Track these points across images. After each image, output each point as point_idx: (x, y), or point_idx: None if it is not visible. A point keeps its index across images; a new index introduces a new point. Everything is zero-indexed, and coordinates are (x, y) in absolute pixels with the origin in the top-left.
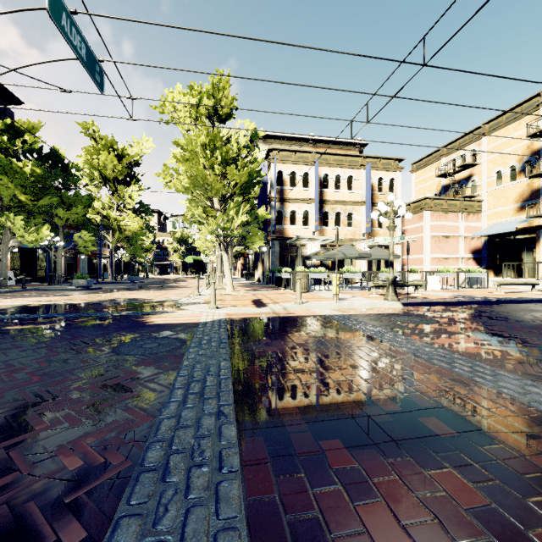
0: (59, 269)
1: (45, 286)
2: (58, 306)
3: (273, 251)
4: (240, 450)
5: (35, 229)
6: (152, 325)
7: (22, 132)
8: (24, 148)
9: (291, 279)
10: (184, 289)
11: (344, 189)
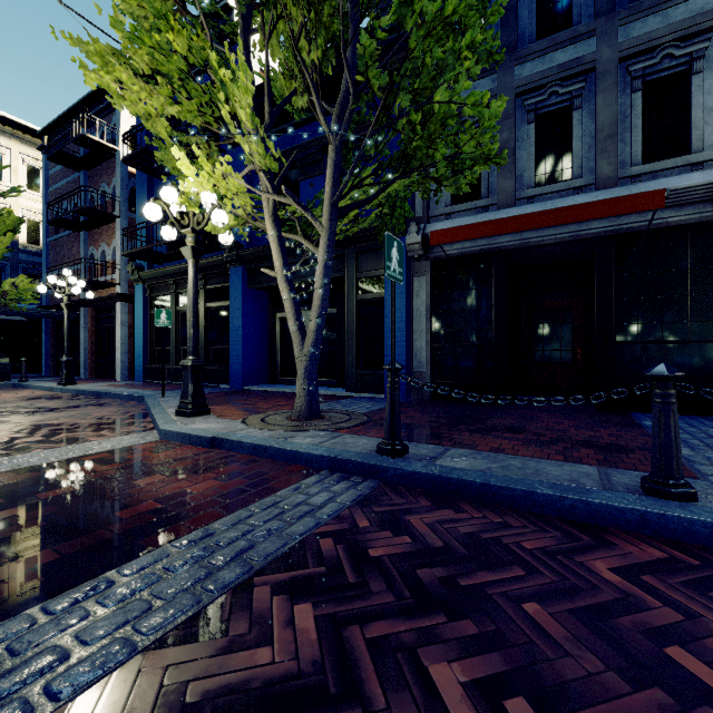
0: None
1: None
2: None
3: None
4: (174, 540)
5: None
6: None
7: None
8: None
9: None
10: None
11: None
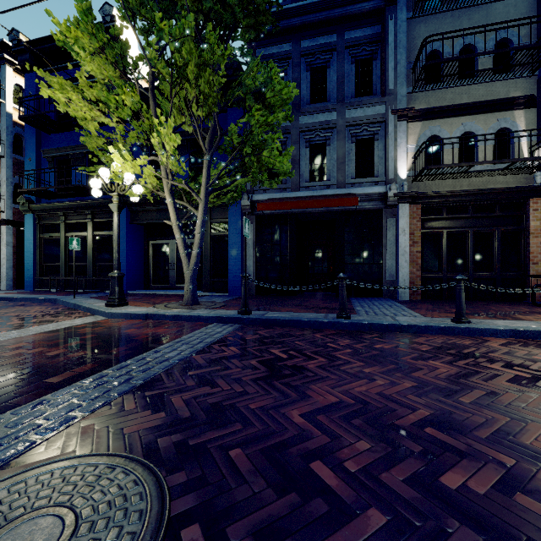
0: None
1: None
2: None
3: None
4: (170, 342)
5: None
6: None
7: None
8: None
9: None
10: None
11: None
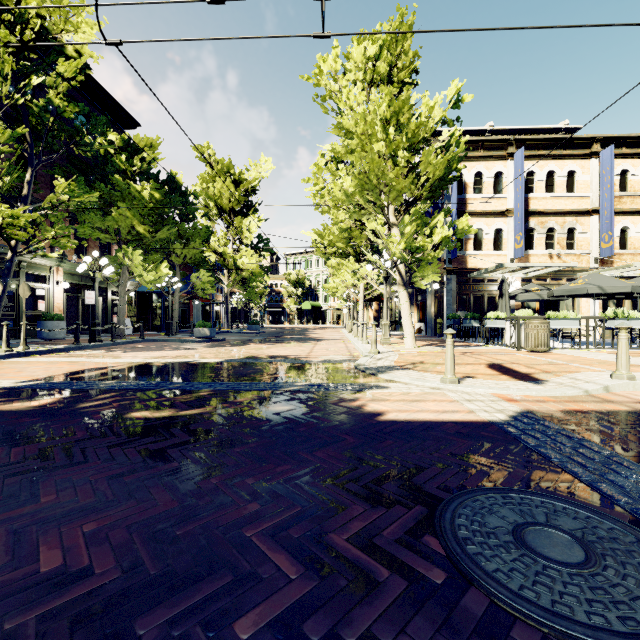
0: (176, 316)
1: (163, 336)
2: (190, 366)
3: (449, 288)
4: None
5: (153, 266)
6: (397, 426)
7: (140, 152)
8: (143, 168)
9: (508, 329)
10: (327, 342)
11: (560, 192)
